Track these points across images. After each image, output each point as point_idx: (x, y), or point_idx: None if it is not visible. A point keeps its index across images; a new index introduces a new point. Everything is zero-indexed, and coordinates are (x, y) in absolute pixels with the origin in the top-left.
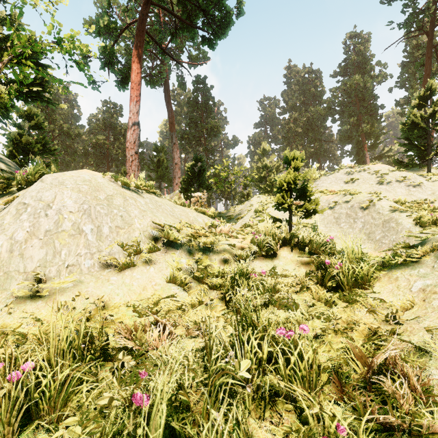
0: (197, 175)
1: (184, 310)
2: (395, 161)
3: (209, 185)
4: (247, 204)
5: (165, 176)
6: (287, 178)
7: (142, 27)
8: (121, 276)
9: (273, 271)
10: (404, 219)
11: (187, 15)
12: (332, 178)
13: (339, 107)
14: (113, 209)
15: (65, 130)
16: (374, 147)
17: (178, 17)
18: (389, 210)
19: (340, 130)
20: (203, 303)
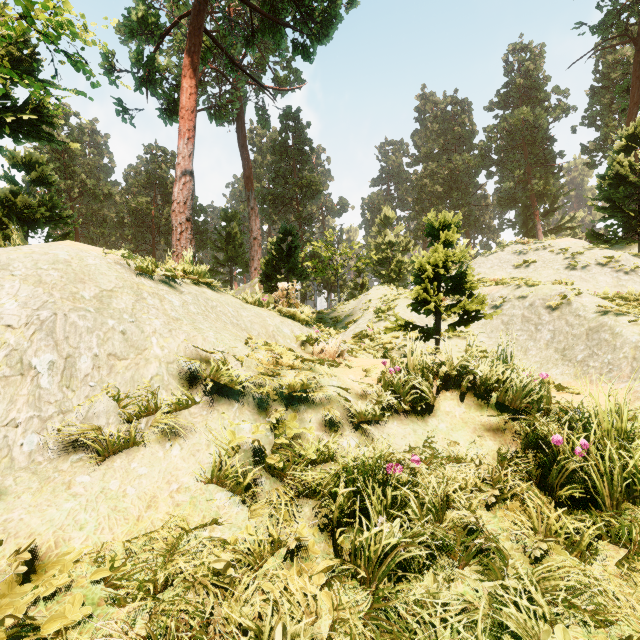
0: (286, 255)
1: (232, 582)
2: (590, 233)
3: (303, 271)
4: (362, 299)
5: (238, 257)
6: (434, 260)
7: (197, 22)
8: (102, 471)
9: (429, 446)
10: (626, 327)
11: (269, 7)
12: (493, 261)
13: (497, 154)
14: (108, 319)
15: (89, 188)
16: (550, 214)
17: (255, 8)
18: (596, 311)
19: (499, 189)
20: (282, 545)
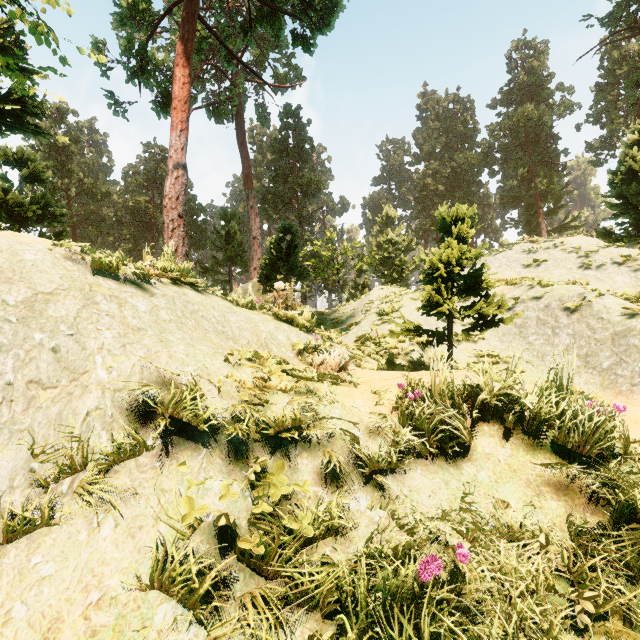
0: (285, 255)
1: None
2: (601, 231)
3: (303, 271)
4: (363, 300)
5: (237, 256)
6: (447, 257)
7: (191, 8)
8: None
9: (470, 509)
10: None
11: None
12: (501, 260)
13: (500, 152)
14: (35, 332)
15: (87, 187)
16: (553, 213)
17: None
18: (622, 314)
19: (502, 187)
20: None
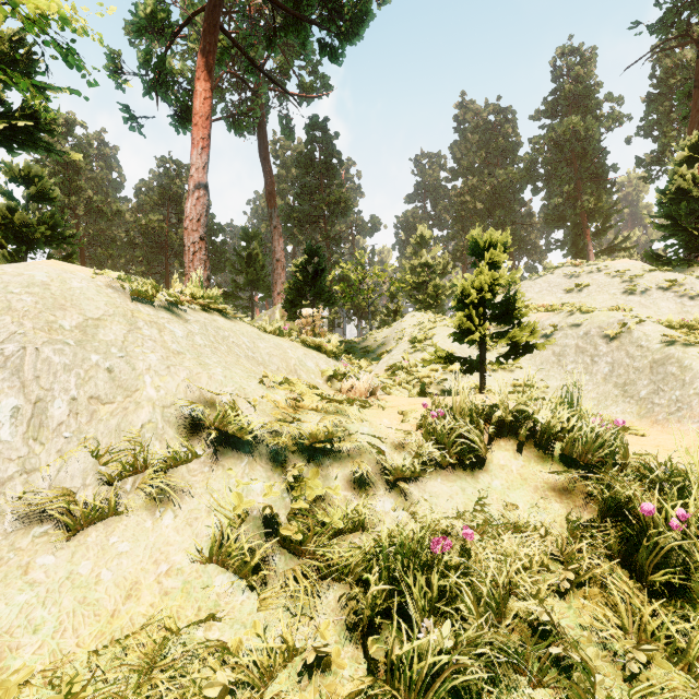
0: (311, 279)
1: None
2: (648, 254)
3: (331, 296)
4: (396, 327)
5: (260, 280)
6: (478, 283)
7: (213, 19)
8: (71, 549)
9: (482, 510)
10: (696, 359)
11: (293, 2)
12: (542, 284)
13: (544, 168)
14: (91, 354)
15: (96, 205)
16: (602, 234)
17: (277, 3)
18: (661, 341)
19: (546, 206)
20: (298, 651)
